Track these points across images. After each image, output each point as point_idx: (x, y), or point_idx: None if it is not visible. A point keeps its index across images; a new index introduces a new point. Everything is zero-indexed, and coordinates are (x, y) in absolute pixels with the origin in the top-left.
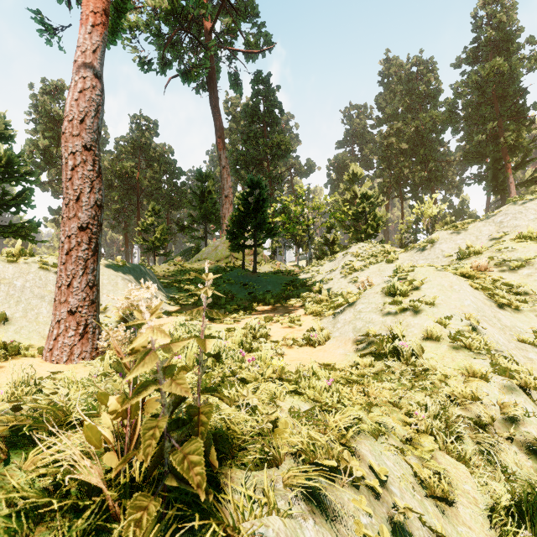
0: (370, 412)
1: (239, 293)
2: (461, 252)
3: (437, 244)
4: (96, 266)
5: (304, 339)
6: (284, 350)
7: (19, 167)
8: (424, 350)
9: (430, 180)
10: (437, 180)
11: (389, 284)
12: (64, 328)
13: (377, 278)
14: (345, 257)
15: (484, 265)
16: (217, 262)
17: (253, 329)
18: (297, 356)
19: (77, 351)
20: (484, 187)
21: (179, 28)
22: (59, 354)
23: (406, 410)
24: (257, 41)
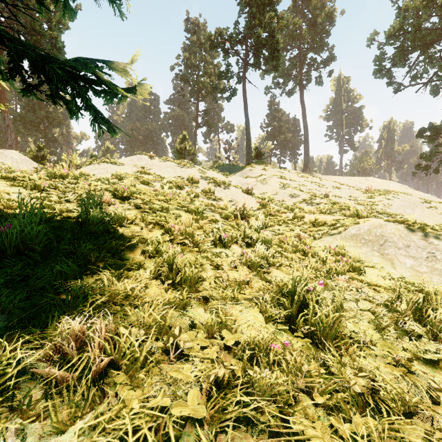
0: None
1: None
2: None
3: None
4: None
5: None
6: None
7: None
8: None
9: None
10: None
11: None
12: None
13: None
14: None
15: None
16: None
17: None
18: None
19: None
20: None
21: None
22: None
23: None
24: None
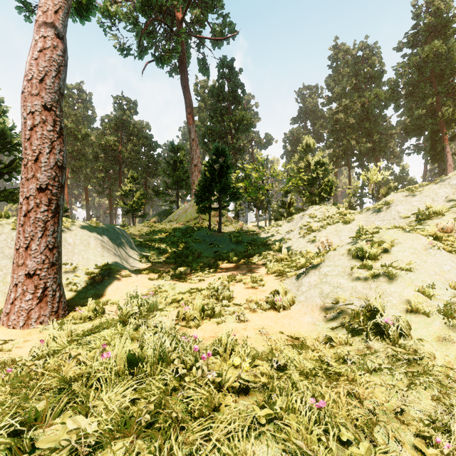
0: (376, 443)
1: (205, 251)
2: (421, 214)
3: (393, 206)
4: (56, 228)
5: (268, 303)
6: (247, 316)
7: (11, 138)
8: (412, 327)
9: (375, 151)
10: (381, 151)
11: (354, 245)
12: (21, 292)
13: (335, 239)
14: (302, 218)
15: (450, 226)
16: (187, 222)
17: (216, 290)
18: (261, 322)
19: (35, 315)
20: (423, 156)
21: (154, 18)
22: (15, 319)
23: (418, 429)
24: (222, 29)
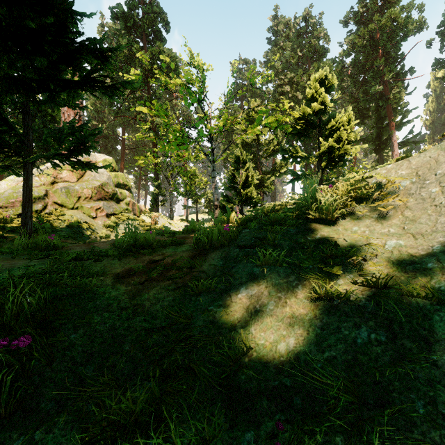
0: None
1: None
2: None
3: None
4: None
5: None
6: None
7: None
8: None
9: None
10: None
11: None
12: None
13: None
14: None
15: None
16: None
17: None
18: None
19: None
20: (369, 144)
21: None
22: None
23: None
24: None
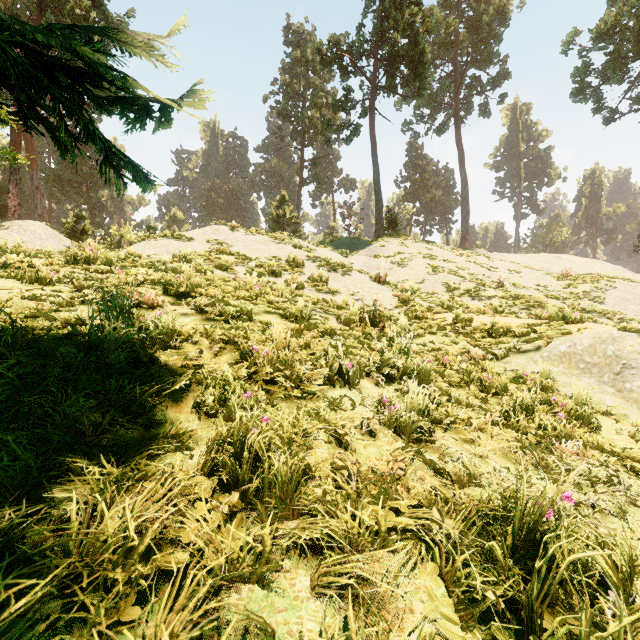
0: None
1: None
2: None
3: None
4: None
5: None
6: None
7: None
8: None
9: None
10: None
11: None
12: None
13: None
14: None
15: None
16: None
17: None
18: None
19: None
20: None
21: None
22: None
23: None
24: None
